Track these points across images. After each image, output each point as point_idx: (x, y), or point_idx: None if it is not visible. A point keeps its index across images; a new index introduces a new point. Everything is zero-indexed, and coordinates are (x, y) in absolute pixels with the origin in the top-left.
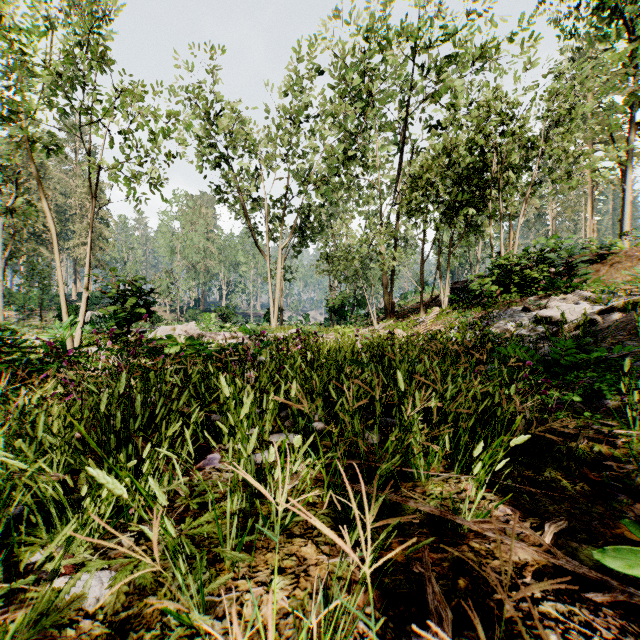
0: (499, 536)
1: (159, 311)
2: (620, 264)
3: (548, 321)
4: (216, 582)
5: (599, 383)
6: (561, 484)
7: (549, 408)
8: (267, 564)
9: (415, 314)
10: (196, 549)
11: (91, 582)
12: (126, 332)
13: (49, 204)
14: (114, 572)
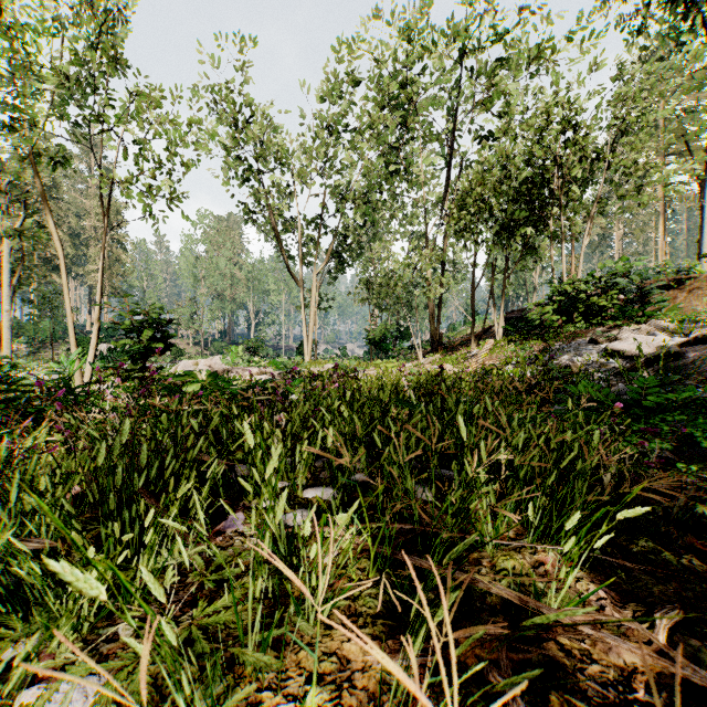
0: (598, 633)
1: (181, 344)
2: (700, 290)
3: (620, 355)
4: (233, 697)
5: (690, 428)
6: (662, 556)
7: (647, 462)
8: (300, 667)
9: (465, 347)
10: (209, 646)
11: (72, 694)
12: (142, 367)
13: (62, 226)
14: (104, 677)
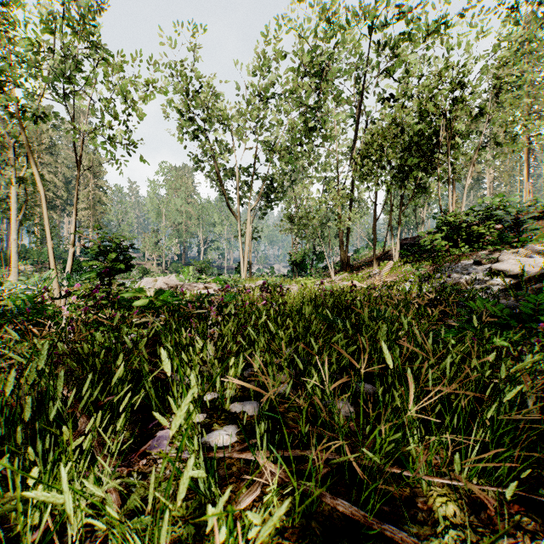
0: None
1: (148, 264)
2: None
3: (503, 274)
4: None
5: None
6: None
7: None
8: None
9: (368, 267)
10: None
11: None
12: (107, 284)
13: (58, 176)
14: None
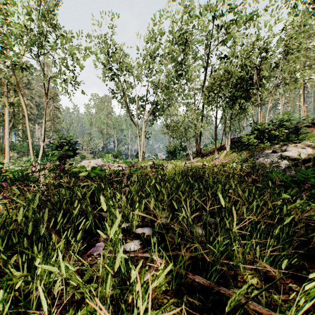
0: None
1: (84, 153)
2: None
3: (288, 158)
4: None
5: None
6: None
7: None
8: None
9: (212, 154)
10: None
11: None
12: (63, 164)
13: (32, 101)
14: None
